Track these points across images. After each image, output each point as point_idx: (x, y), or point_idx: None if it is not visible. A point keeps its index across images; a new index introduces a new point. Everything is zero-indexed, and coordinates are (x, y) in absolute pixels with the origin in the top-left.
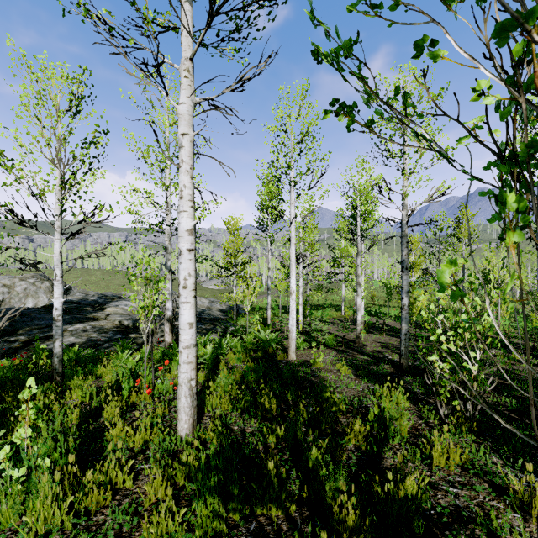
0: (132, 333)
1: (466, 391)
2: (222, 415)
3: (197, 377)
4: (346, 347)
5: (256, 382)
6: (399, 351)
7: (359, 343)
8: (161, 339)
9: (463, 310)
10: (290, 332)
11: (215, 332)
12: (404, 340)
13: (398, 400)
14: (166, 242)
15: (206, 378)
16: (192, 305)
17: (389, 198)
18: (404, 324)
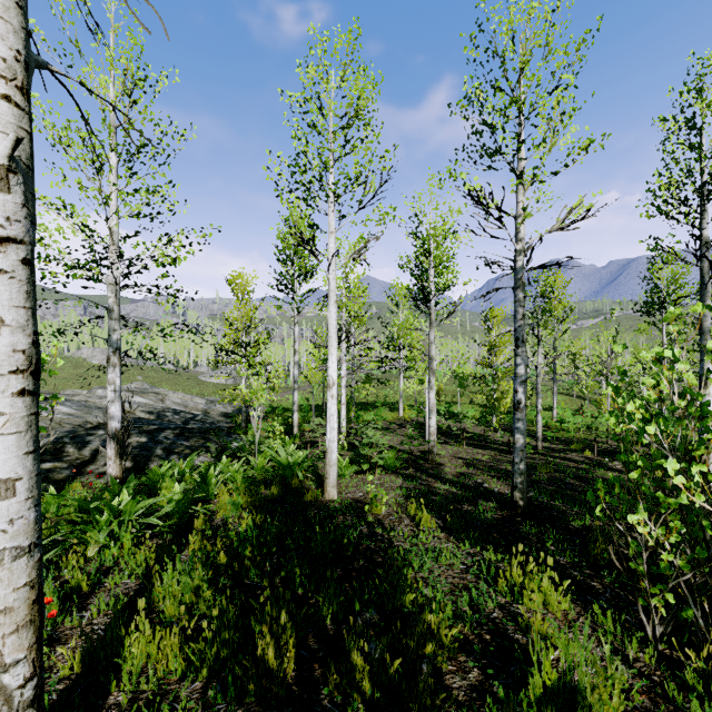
0: (47, 461)
1: (711, 589)
2: (153, 698)
3: (36, 647)
4: (415, 469)
5: (261, 564)
6: (495, 473)
7: (433, 461)
8: (106, 468)
9: (555, 406)
10: (328, 452)
11: (206, 451)
12: (520, 461)
13: (546, 597)
14: (110, 299)
15: (156, 561)
16: (12, 421)
17: (499, 219)
18: (520, 435)
